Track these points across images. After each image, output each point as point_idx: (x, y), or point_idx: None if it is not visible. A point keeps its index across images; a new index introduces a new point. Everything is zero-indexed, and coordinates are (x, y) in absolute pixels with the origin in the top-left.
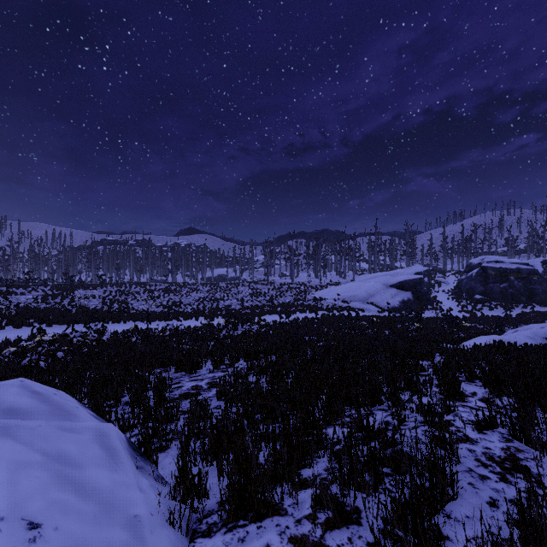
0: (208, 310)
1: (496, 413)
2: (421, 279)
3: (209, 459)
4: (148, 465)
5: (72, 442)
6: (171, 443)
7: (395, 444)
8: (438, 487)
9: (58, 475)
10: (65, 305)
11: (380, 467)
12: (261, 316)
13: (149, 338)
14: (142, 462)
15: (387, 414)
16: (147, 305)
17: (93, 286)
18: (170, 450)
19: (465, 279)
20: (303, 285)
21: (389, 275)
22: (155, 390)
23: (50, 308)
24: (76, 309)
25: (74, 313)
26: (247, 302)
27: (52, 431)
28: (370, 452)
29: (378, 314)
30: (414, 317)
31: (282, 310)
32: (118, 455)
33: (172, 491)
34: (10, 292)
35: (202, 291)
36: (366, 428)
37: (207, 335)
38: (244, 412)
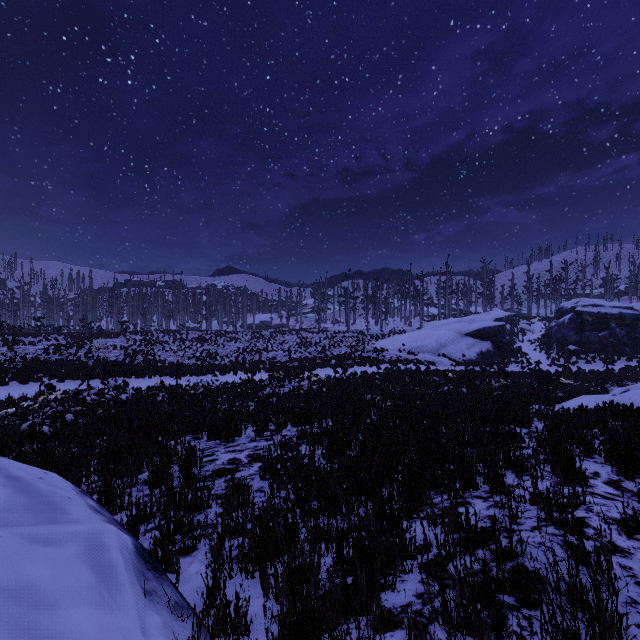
0: (248, 363)
1: (637, 504)
2: (503, 327)
3: (250, 567)
4: (163, 585)
5: (46, 562)
6: (199, 542)
7: (513, 556)
8: (601, 639)
9: (12, 627)
10: (80, 357)
11: (498, 593)
12: (312, 370)
13: (178, 396)
14: (154, 582)
15: (488, 504)
16: (177, 357)
17: (115, 335)
18: (198, 553)
19: (555, 326)
20: (361, 334)
21: (464, 322)
22: (181, 465)
23: (63, 360)
24: (93, 362)
25: (91, 366)
26: (295, 353)
27: (17, 544)
28: (483, 572)
29: (451, 368)
30: (495, 372)
31: (337, 363)
32: (116, 578)
33: (196, 628)
34: (17, 341)
35: (242, 340)
36: (465, 527)
37: (247, 393)
38: (296, 498)
